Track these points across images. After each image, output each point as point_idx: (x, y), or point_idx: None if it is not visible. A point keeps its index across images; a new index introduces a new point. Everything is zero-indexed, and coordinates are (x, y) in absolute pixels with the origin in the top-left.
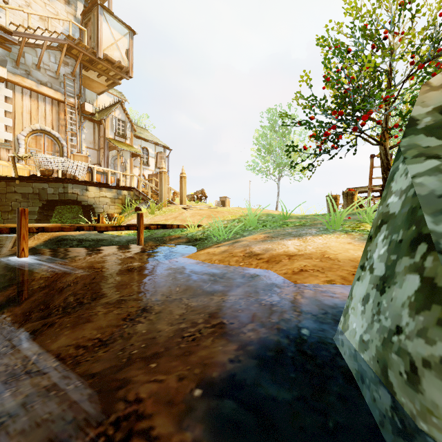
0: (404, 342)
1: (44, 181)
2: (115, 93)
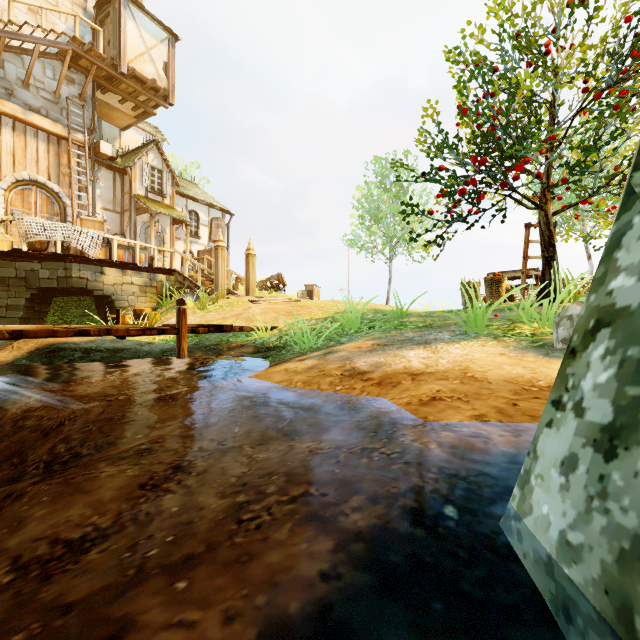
0: None
1: (34, 259)
2: (148, 129)
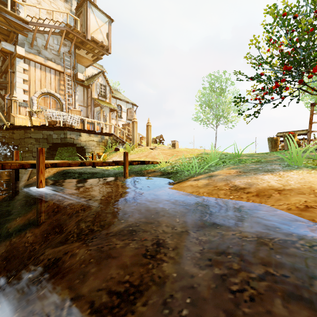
0: None
1: (51, 129)
2: (98, 66)
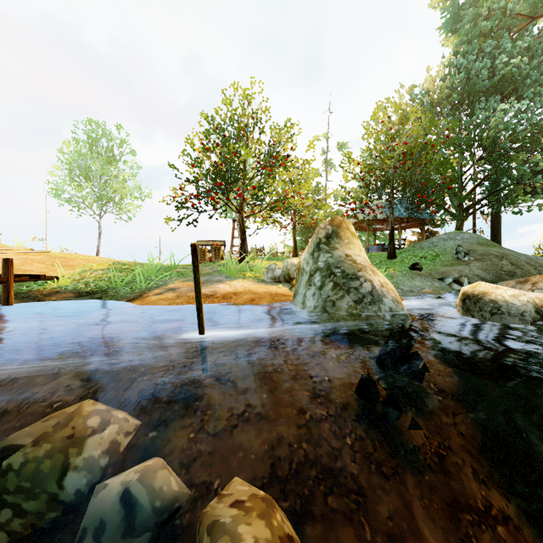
0: (331, 298)
1: None
2: None
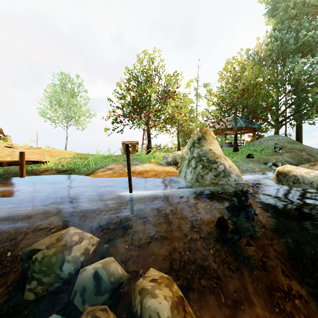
0: (201, 174)
1: None
2: None
